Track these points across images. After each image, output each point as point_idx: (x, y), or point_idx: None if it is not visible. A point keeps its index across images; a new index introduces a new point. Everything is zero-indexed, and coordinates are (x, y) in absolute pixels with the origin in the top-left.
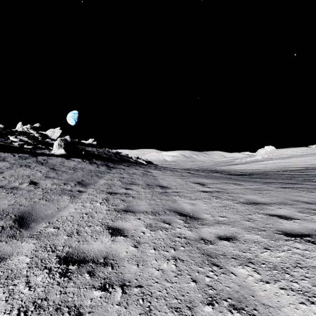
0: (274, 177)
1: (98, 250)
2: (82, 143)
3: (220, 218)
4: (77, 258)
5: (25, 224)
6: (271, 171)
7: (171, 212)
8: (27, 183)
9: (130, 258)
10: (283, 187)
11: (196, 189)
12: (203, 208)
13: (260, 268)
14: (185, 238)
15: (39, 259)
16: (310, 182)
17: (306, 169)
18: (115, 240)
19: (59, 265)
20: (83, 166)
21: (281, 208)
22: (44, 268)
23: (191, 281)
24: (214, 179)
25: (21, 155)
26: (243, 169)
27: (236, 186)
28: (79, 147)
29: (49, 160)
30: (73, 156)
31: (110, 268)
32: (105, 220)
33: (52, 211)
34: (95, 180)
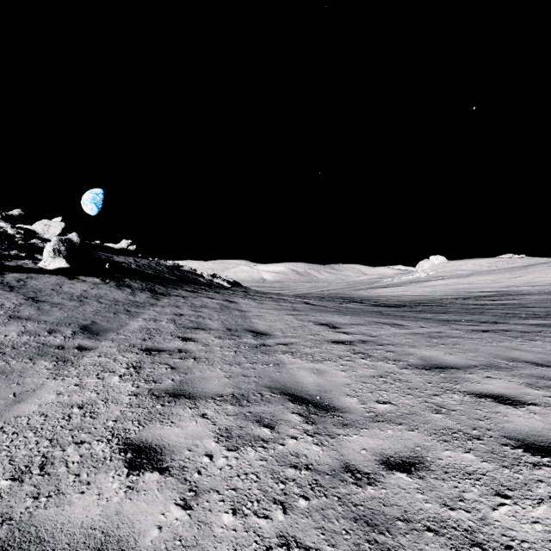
0: (453, 311)
1: (83, 525)
2: (106, 249)
3: (380, 408)
4: None
5: None
6: (445, 298)
7: (274, 394)
8: None
9: None
10: (478, 330)
11: (323, 337)
12: (340, 380)
13: None
14: (308, 468)
15: None
16: (519, 320)
17: (500, 294)
18: (135, 487)
19: None
20: (102, 293)
21: (492, 377)
22: None
23: None
24: (352, 315)
25: None
26: (397, 294)
27: (396, 330)
28: (101, 255)
29: (30, 281)
30: (85, 272)
31: None
32: (123, 424)
33: None
34: (121, 321)
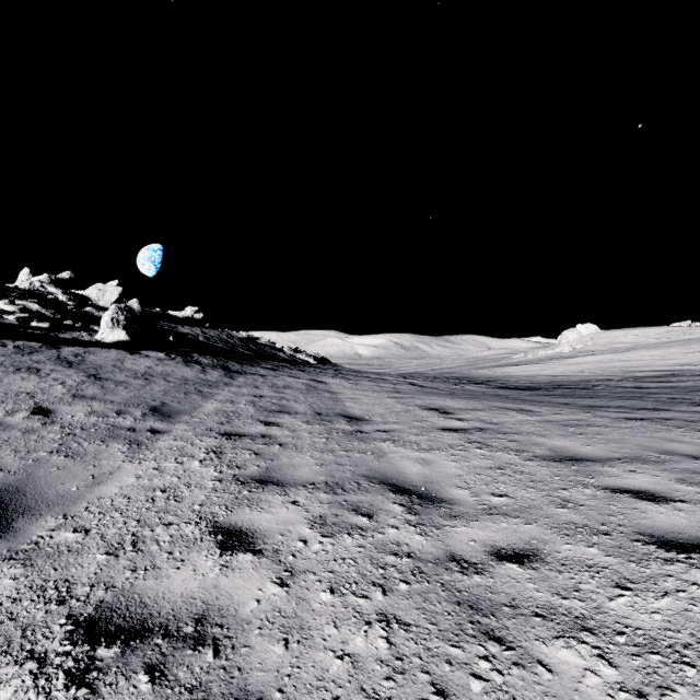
0: (603, 395)
1: (183, 595)
2: (169, 318)
3: (495, 500)
4: (124, 622)
5: (1, 521)
6: (594, 379)
7: (372, 484)
8: (27, 413)
9: (267, 621)
10: (630, 418)
11: (431, 423)
12: (449, 471)
13: (615, 648)
14: (410, 556)
15: (19, 629)
16: (688, 407)
17: (671, 374)
18: (230, 565)
19: (70, 647)
20: (169, 370)
21: (636, 471)
22: (26, 658)
23: (433, 694)
24: (469, 399)
25: (23, 344)
26: (531, 374)
27: (523, 417)
28: (163, 326)
29: (89, 356)
30: (147, 346)
31: (210, 655)
32: (210, 508)
33: (78, 483)
34: (193, 403)
